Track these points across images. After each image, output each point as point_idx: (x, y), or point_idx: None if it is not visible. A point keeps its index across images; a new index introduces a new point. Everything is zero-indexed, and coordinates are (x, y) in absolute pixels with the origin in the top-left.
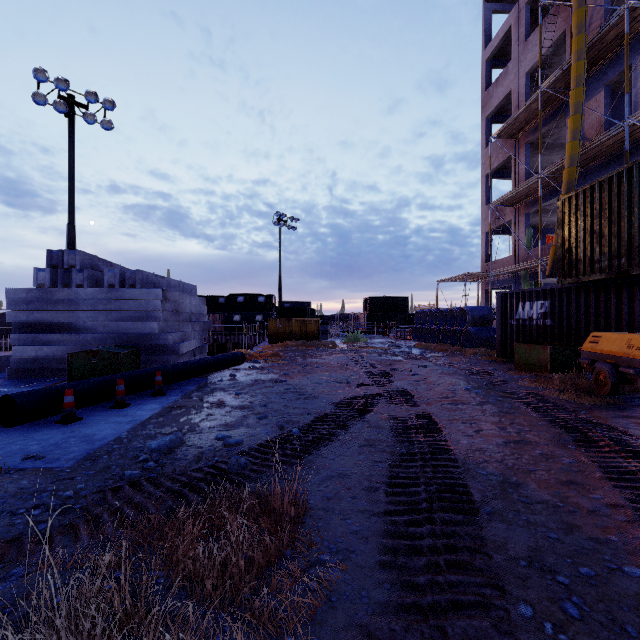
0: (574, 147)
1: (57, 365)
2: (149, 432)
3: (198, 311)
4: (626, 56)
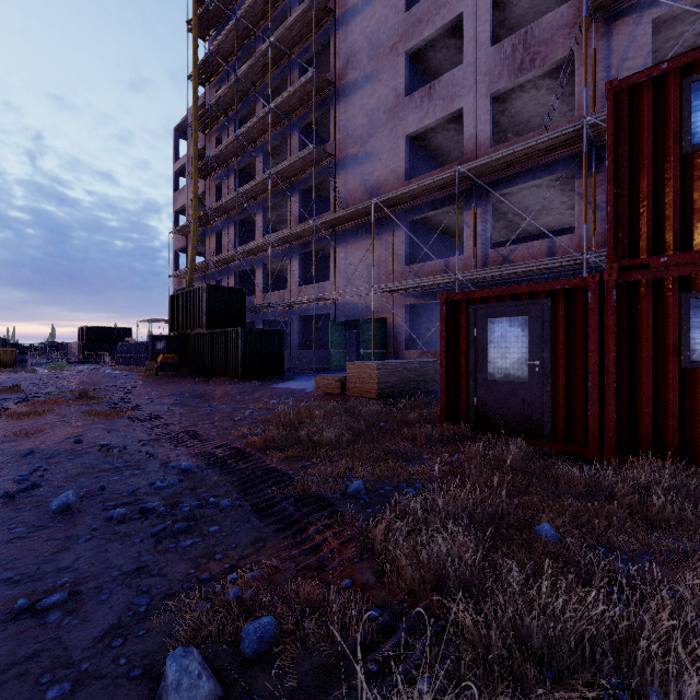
0: (192, 265)
1: None
2: None
3: None
4: (209, 232)
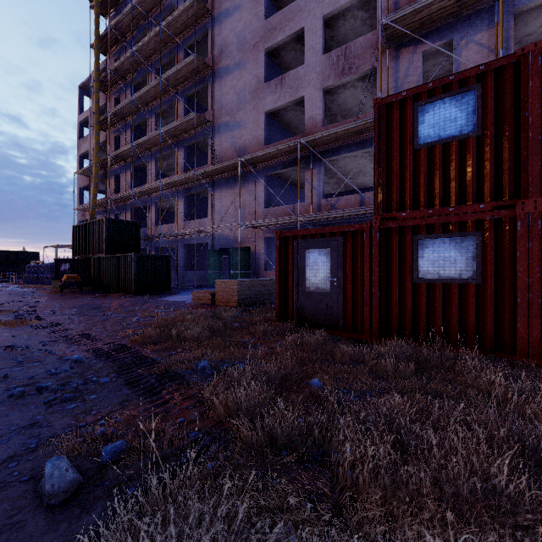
0: (94, 201)
1: None
2: None
3: None
4: (109, 174)
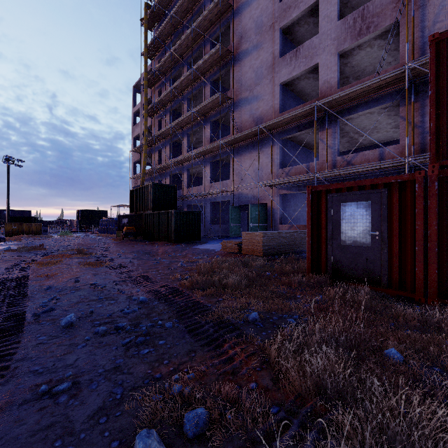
0: (144, 171)
1: None
2: None
3: None
4: (154, 150)
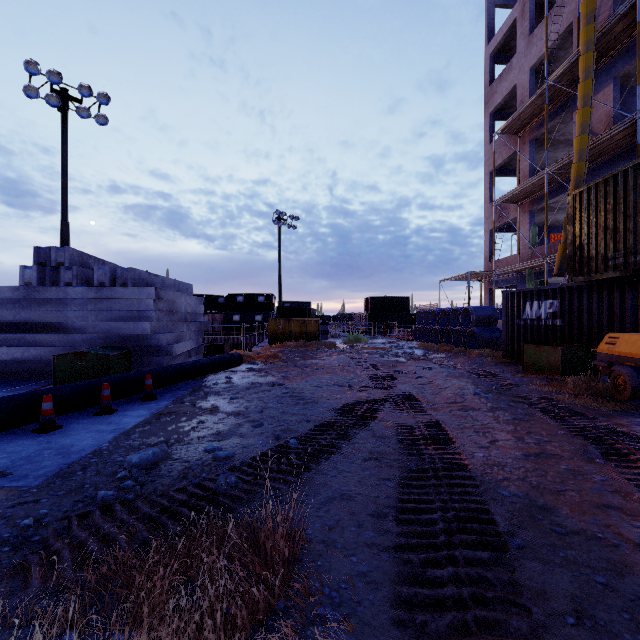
0: (583, 141)
1: (45, 367)
2: (133, 443)
3: (194, 311)
4: (638, 46)
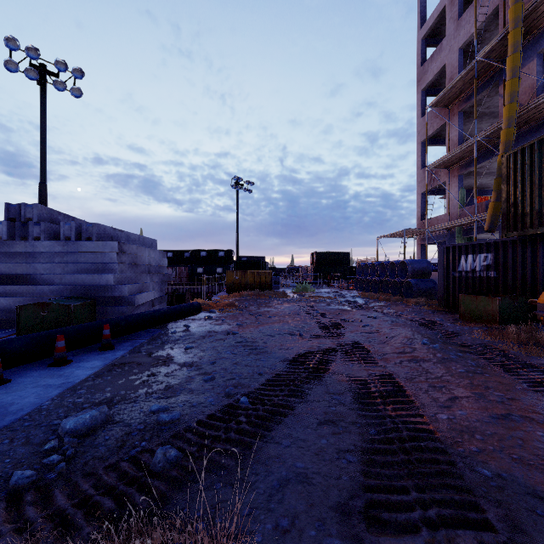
0: (512, 109)
1: (14, 316)
2: (76, 400)
3: (157, 264)
4: None
